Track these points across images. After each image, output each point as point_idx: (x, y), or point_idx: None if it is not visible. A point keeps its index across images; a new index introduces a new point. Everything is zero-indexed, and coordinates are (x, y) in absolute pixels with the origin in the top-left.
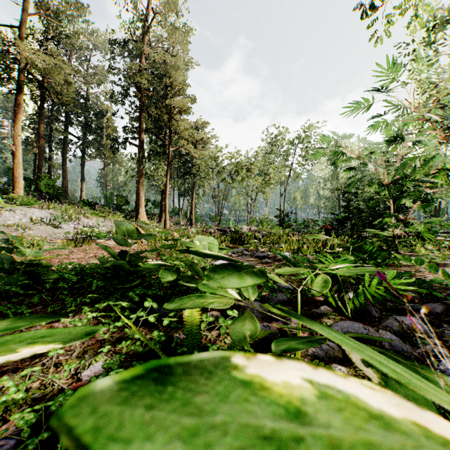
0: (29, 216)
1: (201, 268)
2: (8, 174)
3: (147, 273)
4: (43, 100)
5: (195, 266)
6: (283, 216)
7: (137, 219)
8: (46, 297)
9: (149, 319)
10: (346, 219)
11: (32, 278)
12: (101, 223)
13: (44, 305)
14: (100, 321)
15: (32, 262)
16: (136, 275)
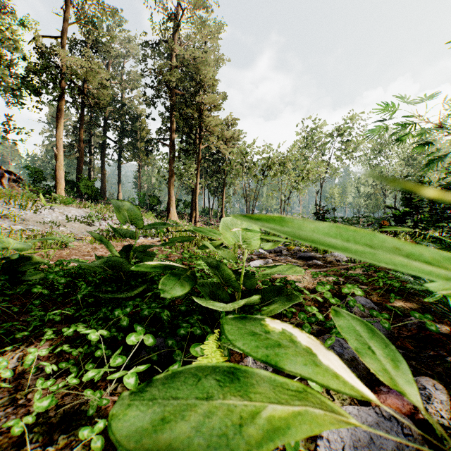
0: (65, 214)
1: (233, 271)
2: (53, 177)
3: (156, 277)
4: (83, 107)
5: (222, 269)
6: (322, 213)
7: (168, 218)
8: (13, 308)
9: (124, 381)
10: (407, 213)
11: (6, 279)
12: None
13: (5, 320)
14: (61, 360)
15: (11, 258)
16: (142, 279)
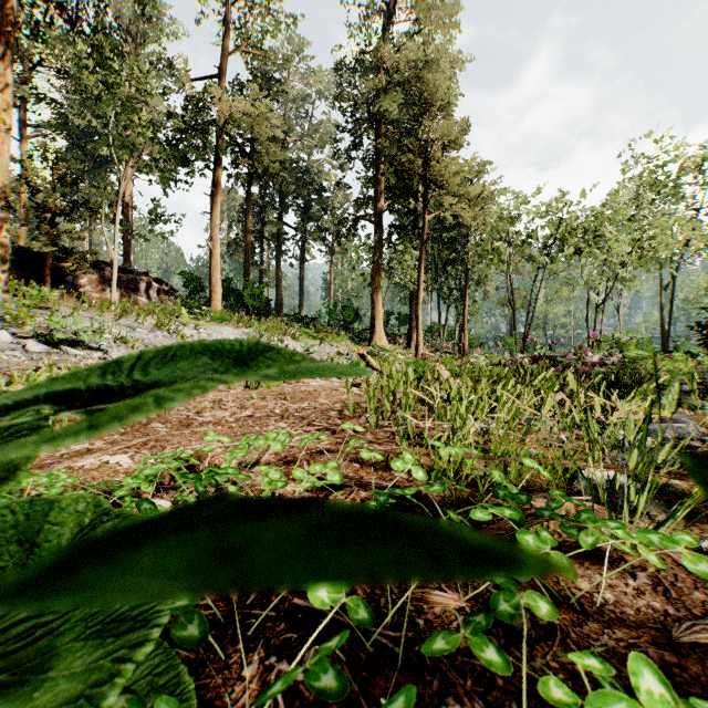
0: (214, 337)
1: None
2: None
3: None
4: (250, 180)
5: None
6: None
7: (371, 343)
8: None
9: None
10: None
11: None
12: (315, 349)
13: None
14: None
15: None
16: None
